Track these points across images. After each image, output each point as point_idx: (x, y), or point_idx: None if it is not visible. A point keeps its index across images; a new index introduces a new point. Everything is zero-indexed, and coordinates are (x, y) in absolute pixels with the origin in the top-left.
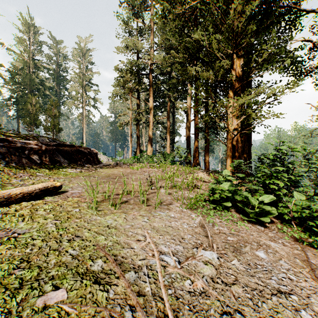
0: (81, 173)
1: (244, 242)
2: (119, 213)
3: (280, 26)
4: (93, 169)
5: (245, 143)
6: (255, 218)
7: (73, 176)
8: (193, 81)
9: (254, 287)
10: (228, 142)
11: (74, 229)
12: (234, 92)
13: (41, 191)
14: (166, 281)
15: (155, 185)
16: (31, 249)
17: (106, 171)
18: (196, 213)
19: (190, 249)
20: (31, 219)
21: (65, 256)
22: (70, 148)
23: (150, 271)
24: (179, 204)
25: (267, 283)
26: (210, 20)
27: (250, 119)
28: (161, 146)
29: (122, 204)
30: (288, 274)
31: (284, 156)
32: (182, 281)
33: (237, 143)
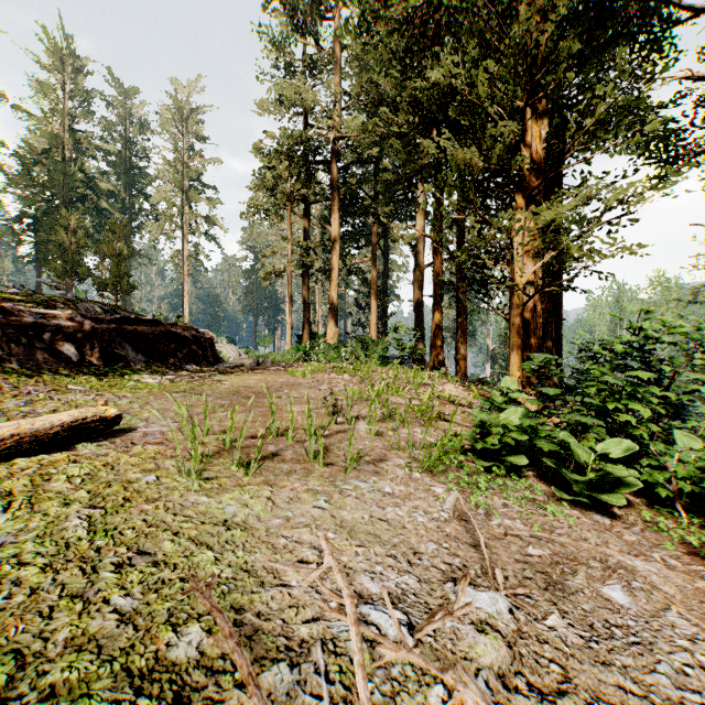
0: (174, 385)
1: (570, 561)
2: (256, 487)
3: (633, 46)
4: (202, 375)
5: (550, 317)
6: (587, 495)
7: (153, 393)
8: (429, 176)
9: (617, 700)
10: (514, 313)
11: (136, 533)
12: (528, 198)
13: (69, 430)
14: (377, 693)
15: (345, 414)
16: (9, 595)
17: (232, 381)
18: (444, 484)
19: (435, 585)
20: (28, 506)
21: (99, 617)
22: (151, 327)
23: (334, 657)
24: (403, 461)
25: (648, 685)
26: (474, 29)
27: (566, 260)
28: (358, 325)
29: (266, 463)
30: (697, 652)
31: (652, 346)
32: (422, 689)
33: (534, 316)
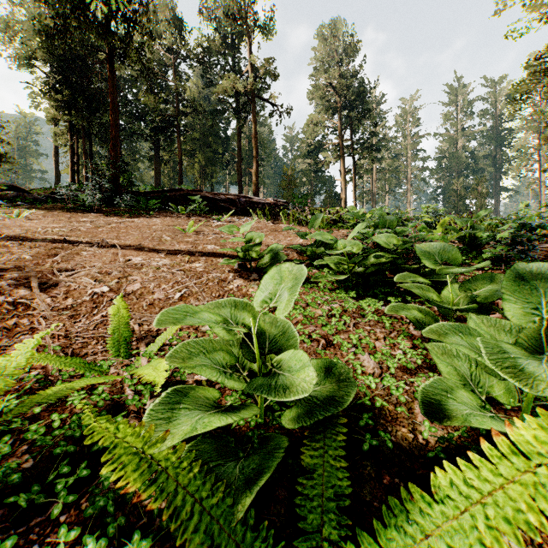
0: None
1: None
2: None
3: None
4: None
5: None
6: None
7: None
8: None
9: None
10: None
11: None
12: None
13: None
14: None
15: None
16: None
17: None
18: None
19: None
20: None
21: None
22: None
23: None
24: None
25: None
26: None
27: None
28: None
29: None
30: None
31: None
32: None
33: None
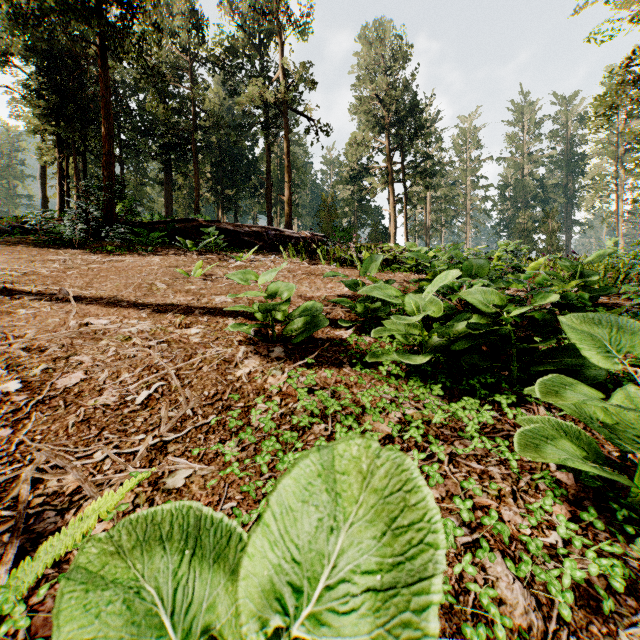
0: None
1: None
2: None
3: None
4: None
5: None
6: None
7: None
8: None
9: None
10: None
11: None
12: None
13: None
14: None
15: None
16: None
17: None
18: None
19: None
20: None
21: None
22: None
23: None
24: None
25: None
26: None
27: None
28: None
29: None
30: None
31: None
32: None
33: None
